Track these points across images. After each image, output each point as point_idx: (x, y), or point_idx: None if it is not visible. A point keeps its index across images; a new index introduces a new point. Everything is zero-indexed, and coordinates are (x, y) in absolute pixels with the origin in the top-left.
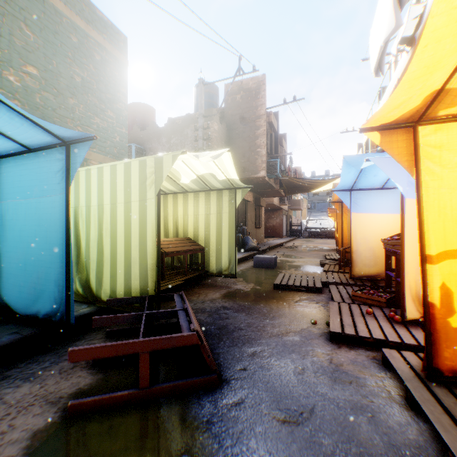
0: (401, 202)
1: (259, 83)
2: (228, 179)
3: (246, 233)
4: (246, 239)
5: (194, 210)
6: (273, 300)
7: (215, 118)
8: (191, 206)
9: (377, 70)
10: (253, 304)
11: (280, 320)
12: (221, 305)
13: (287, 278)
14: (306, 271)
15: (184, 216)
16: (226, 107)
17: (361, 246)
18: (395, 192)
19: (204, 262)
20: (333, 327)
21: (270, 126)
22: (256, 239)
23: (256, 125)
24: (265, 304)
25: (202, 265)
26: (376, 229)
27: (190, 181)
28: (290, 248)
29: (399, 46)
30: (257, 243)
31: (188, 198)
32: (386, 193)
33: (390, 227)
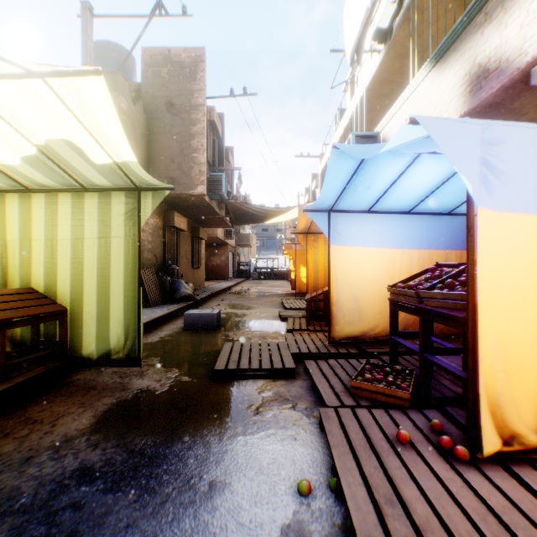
0: (470, 215)
1: (196, 58)
2: (117, 164)
3: (177, 275)
4: (177, 284)
5: (47, 229)
6: (213, 413)
7: (122, 90)
8: (39, 220)
9: (353, 58)
10: (167, 439)
11: (226, 500)
12: (76, 466)
13: (237, 351)
14: (264, 331)
15: (23, 241)
16: (143, 83)
17: (343, 295)
18: (384, 218)
19: (68, 339)
20: (364, 525)
21: (212, 127)
22: (194, 283)
23: (192, 118)
24: (195, 433)
25: (61, 348)
26: (362, 269)
27: (22, 160)
28: (239, 293)
29: (372, 42)
30: (194, 288)
31: (34, 203)
32: (374, 219)
33: (379, 266)
